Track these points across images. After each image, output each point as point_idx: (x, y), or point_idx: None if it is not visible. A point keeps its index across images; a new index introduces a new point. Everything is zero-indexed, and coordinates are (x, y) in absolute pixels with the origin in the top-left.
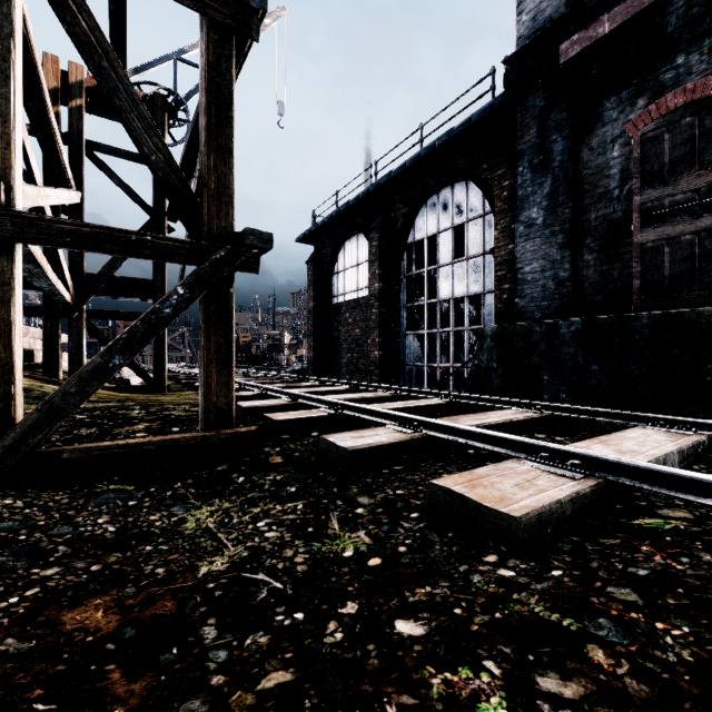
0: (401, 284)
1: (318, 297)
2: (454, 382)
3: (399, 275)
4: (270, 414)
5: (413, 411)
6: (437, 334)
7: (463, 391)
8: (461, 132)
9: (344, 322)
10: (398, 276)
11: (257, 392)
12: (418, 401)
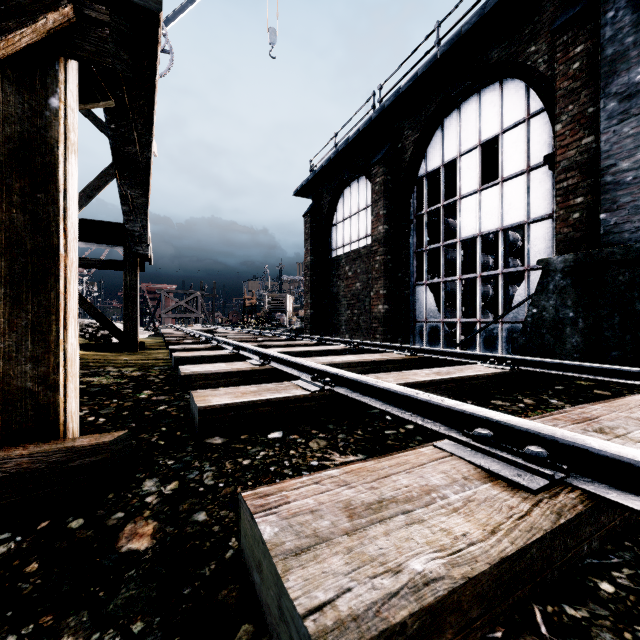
0: (409, 226)
1: (316, 251)
2: (482, 341)
3: (408, 215)
4: (201, 391)
5: (454, 385)
6: (458, 282)
7: (495, 352)
8: (499, 4)
9: (343, 276)
10: (407, 217)
11: (228, 351)
12: (456, 367)
